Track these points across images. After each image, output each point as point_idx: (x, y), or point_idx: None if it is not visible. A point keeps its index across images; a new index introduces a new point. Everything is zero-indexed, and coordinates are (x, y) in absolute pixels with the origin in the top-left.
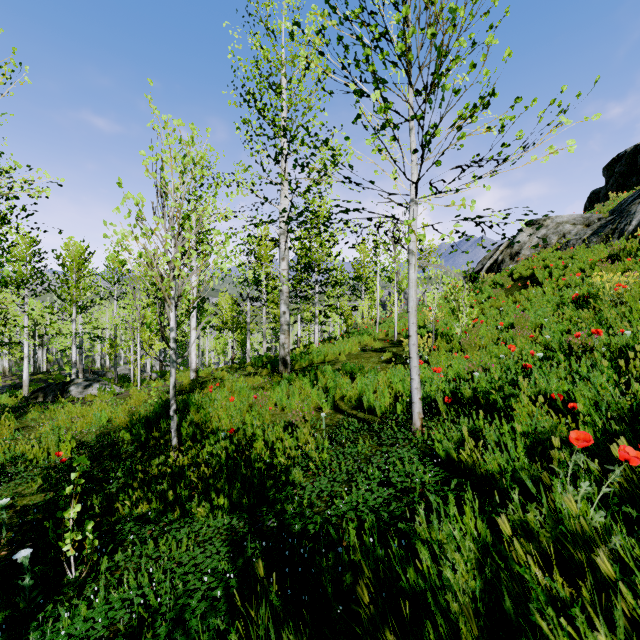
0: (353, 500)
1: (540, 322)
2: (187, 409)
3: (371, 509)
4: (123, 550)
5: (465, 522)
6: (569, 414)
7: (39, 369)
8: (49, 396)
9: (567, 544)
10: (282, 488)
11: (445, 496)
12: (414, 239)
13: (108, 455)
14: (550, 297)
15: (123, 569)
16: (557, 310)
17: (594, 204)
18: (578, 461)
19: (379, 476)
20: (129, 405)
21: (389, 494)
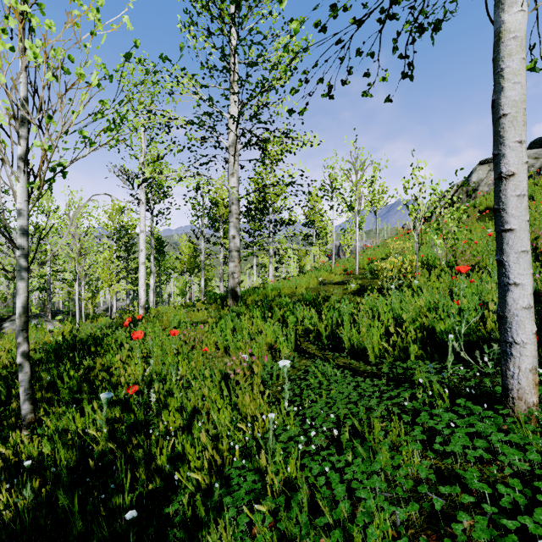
0: None
1: None
2: (101, 349)
3: None
4: None
5: None
6: None
7: None
8: None
9: None
10: None
11: None
12: None
13: None
14: None
15: None
16: None
17: None
18: None
19: None
20: (41, 344)
21: None
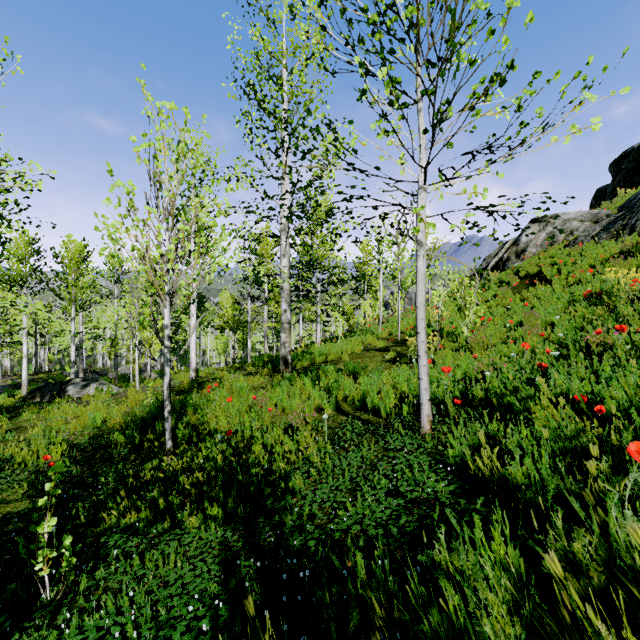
0: (358, 512)
1: (550, 320)
2: (184, 410)
3: (379, 523)
4: (107, 565)
5: (493, 548)
6: (594, 417)
7: (41, 369)
8: (46, 396)
9: (629, 584)
10: (281, 496)
11: (461, 509)
12: (423, 229)
13: (100, 458)
14: (560, 294)
15: (104, 588)
16: (568, 308)
17: (600, 202)
18: (639, 480)
19: (386, 485)
20: (125, 405)
21: (398, 505)
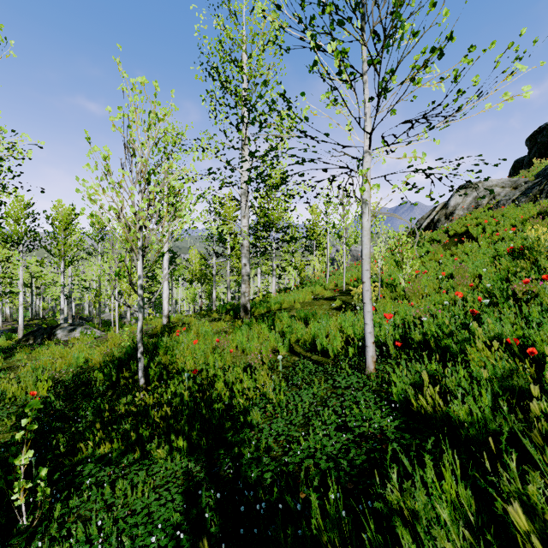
0: (310, 446)
1: (478, 272)
2: (156, 351)
3: (329, 457)
4: (81, 493)
5: (444, 487)
6: (525, 359)
7: (36, 315)
8: (38, 339)
9: None
10: (240, 429)
11: (406, 444)
12: (368, 189)
13: (81, 394)
14: (486, 250)
15: (77, 515)
16: (493, 262)
17: (518, 171)
18: None
19: (336, 420)
20: (106, 347)
21: (347, 439)
